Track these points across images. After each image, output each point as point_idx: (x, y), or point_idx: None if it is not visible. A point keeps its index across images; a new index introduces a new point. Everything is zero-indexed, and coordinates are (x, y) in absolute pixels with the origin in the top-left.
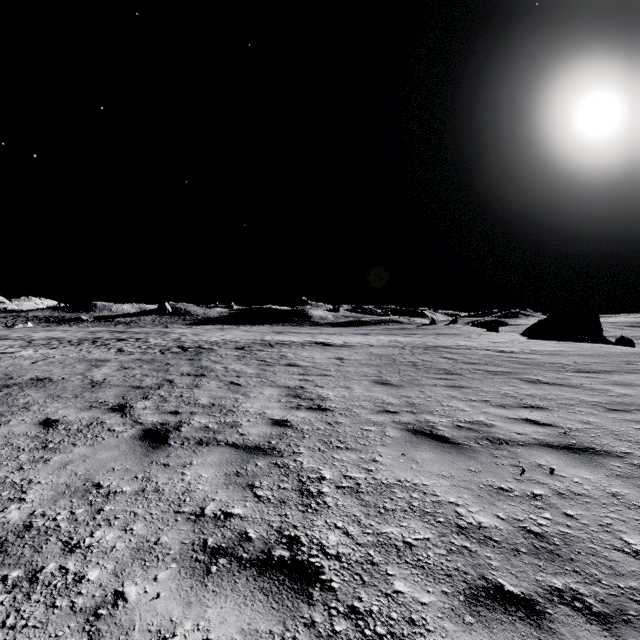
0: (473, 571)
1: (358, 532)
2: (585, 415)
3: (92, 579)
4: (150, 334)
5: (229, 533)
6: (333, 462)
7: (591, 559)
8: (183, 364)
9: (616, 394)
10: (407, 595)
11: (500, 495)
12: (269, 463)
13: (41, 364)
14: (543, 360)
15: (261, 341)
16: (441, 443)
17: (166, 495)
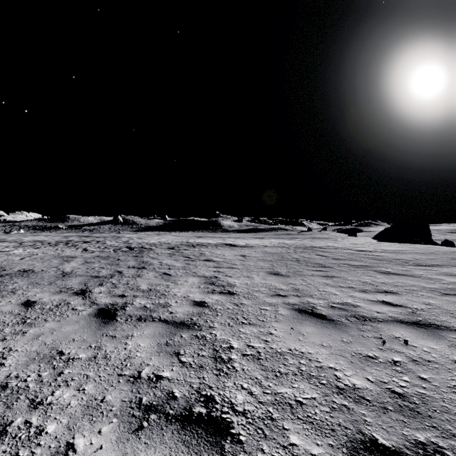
0: (352, 426)
1: (260, 392)
2: (426, 298)
3: (50, 432)
4: (107, 238)
5: (159, 393)
6: (239, 334)
7: (445, 416)
8: (130, 260)
9: (447, 282)
10: (300, 447)
11: (368, 361)
12: (191, 335)
13: (27, 259)
14: (391, 257)
15: (186, 243)
16: (320, 320)
17: (112, 361)
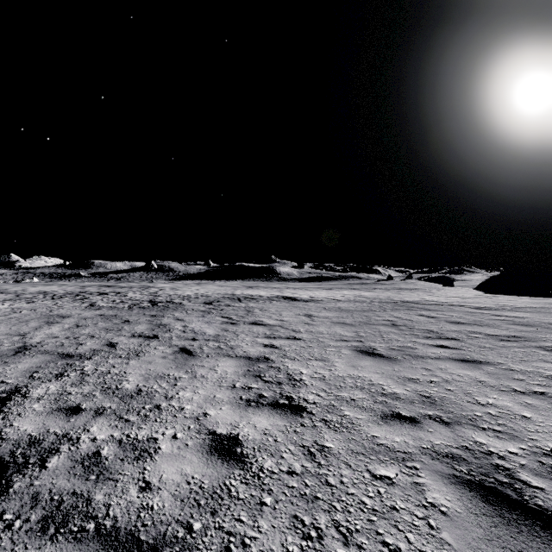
0: None
1: None
2: None
3: None
4: (133, 288)
5: None
6: None
7: None
8: (142, 321)
9: None
10: None
11: None
12: None
13: None
14: (539, 319)
15: (231, 295)
16: None
17: None
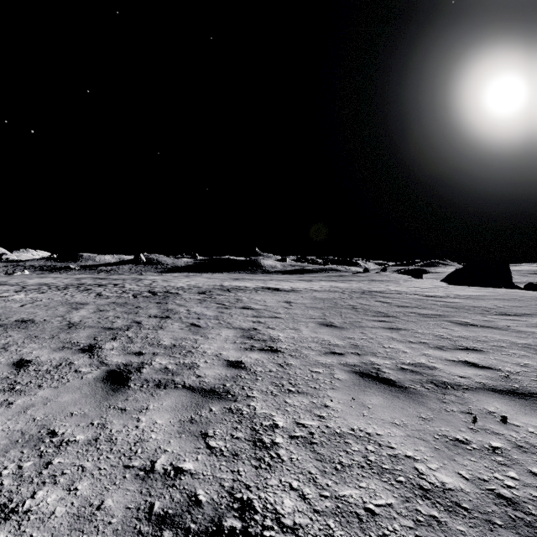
0: None
1: (315, 495)
2: (520, 357)
3: None
4: (126, 280)
5: (178, 495)
6: (285, 407)
7: None
8: (151, 307)
9: None
10: None
11: (458, 448)
12: (223, 408)
13: (28, 307)
14: (467, 304)
15: (220, 286)
16: (388, 387)
17: (118, 445)
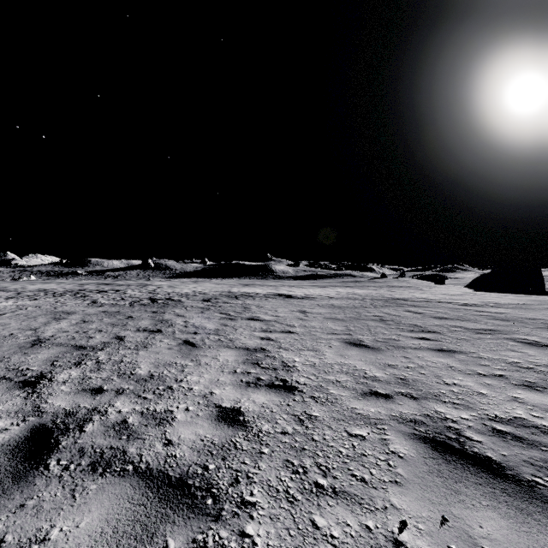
0: None
1: None
2: None
3: None
4: (131, 286)
5: None
6: (315, 545)
7: None
8: (145, 317)
9: None
10: None
11: None
12: (190, 544)
13: (5, 317)
14: (518, 315)
15: (228, 293)
16: (496, 480)
17: None
